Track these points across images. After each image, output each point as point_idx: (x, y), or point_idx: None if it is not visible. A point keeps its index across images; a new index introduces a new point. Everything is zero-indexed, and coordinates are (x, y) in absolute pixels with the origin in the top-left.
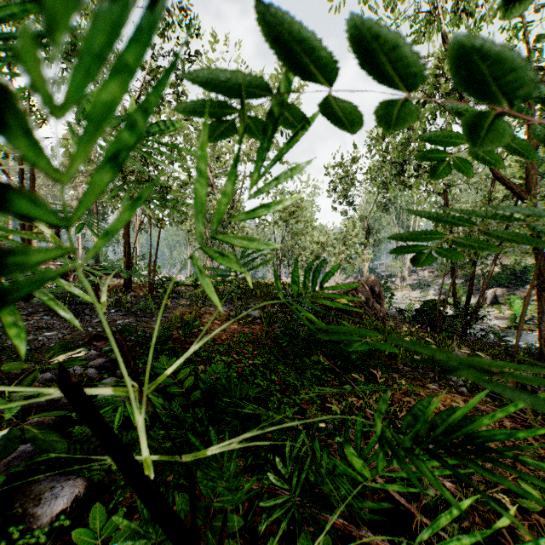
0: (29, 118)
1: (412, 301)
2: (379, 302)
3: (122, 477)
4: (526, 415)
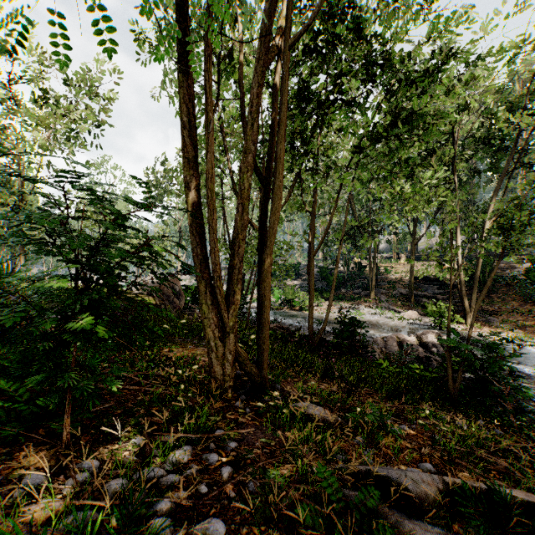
0: None
1: None
2: (179, 298)
3: None
4: None
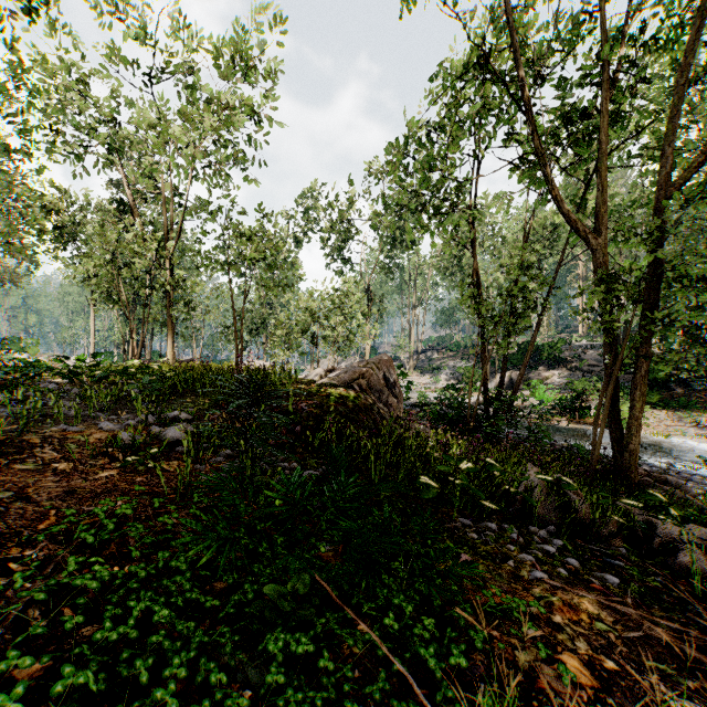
0: None
1: (423, 388)
2: (395, 395)
3: None
4: None
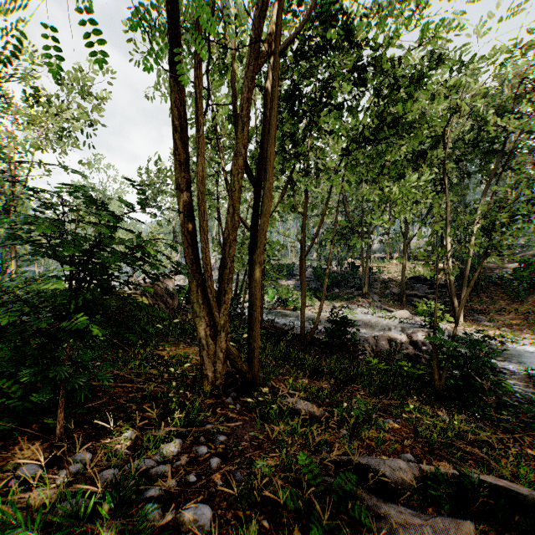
0: None
1: None
2: (173, 298)
3: None
4: None
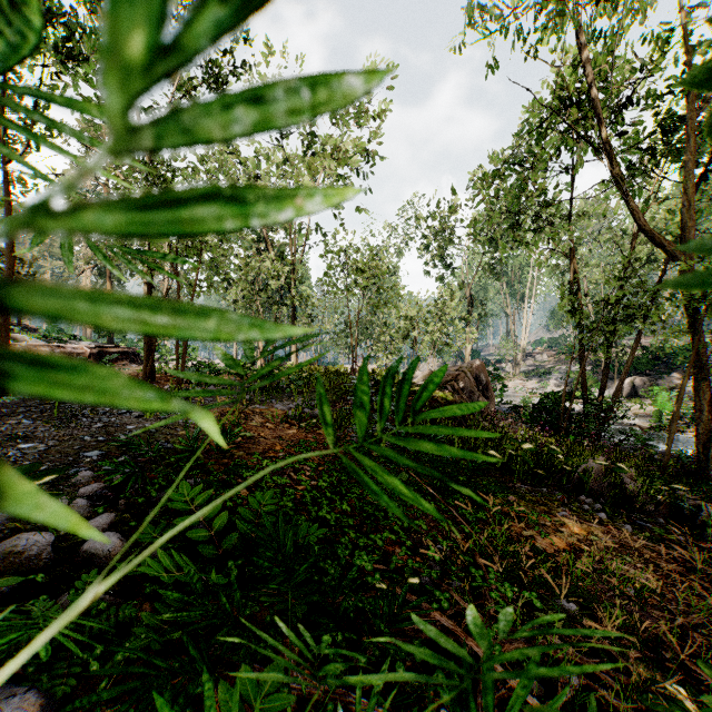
0: (4, 142)
1: (528, 393)
2: (486, 396)
3: (104, 683)
4: (689, 553)
